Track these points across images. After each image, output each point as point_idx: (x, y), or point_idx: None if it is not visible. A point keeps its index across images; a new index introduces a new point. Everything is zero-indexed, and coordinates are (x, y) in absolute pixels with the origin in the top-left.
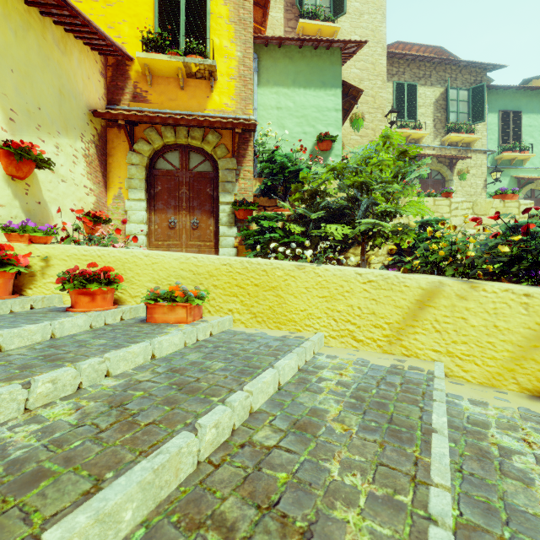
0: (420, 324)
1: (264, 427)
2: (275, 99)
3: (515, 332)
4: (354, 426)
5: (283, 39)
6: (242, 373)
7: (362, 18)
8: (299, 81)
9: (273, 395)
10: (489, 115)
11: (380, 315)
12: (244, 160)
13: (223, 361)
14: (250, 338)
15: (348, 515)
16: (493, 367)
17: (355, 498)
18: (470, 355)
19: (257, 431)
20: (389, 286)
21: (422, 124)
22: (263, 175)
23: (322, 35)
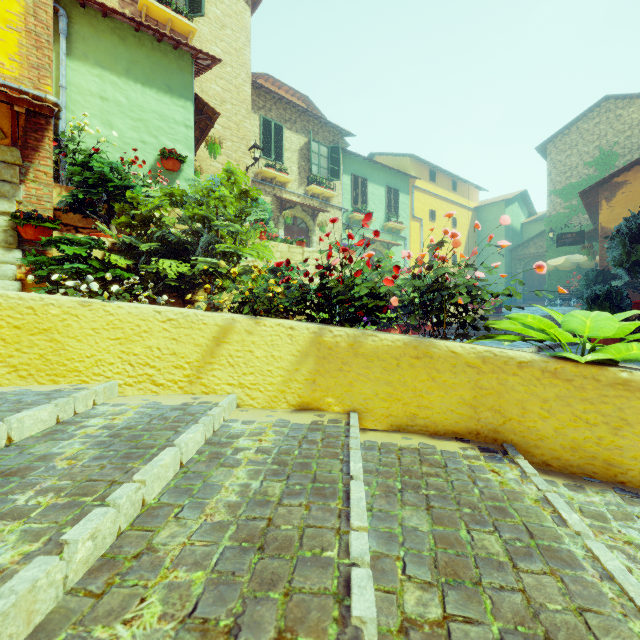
0: (217, 360)
1: None
2: (98, 84)
3: (285, 359)
4: (86, 459)
5: (108, 8)
6: None
7: (224, 31)
8: (135, 73)
9: None
10: (345, 176)
11: (181, 355)
12: (36, 155)
13: None
14: None
15: (7, 527)
16: (271, 391)
17: (30, 512)
18: (256, 384)
19: None
20: (189, 324)
21: (288, 169)
22: (73, 182)
23: (175, 28)
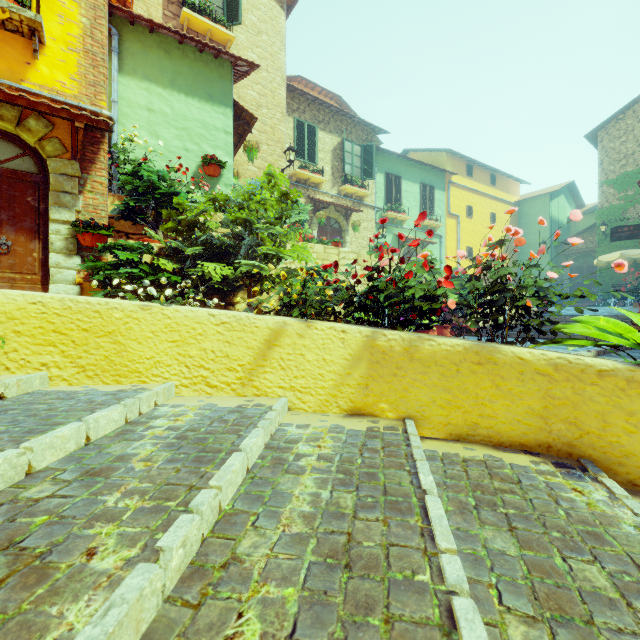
0: (269, 363)
1: (43, 483)
2: (145, 96)
3: (337, 363)
4: (160, 461)
5: (155, 24)
6: (30, 432)
7: (260, 37)
8: (179, 84)
9: (75, 451)
10: (378, 174)
11: (233, 357)
12: (93, 167)
13: (6, 424)
14: (68, 396)
15: (103, 529)
16: (323, 395)
17: (121, 515)
18: (307, 387)
19: (30, 488)
20: (242, 327)
21: (321, 169)
22: (125, 191)
23: (214, 37)
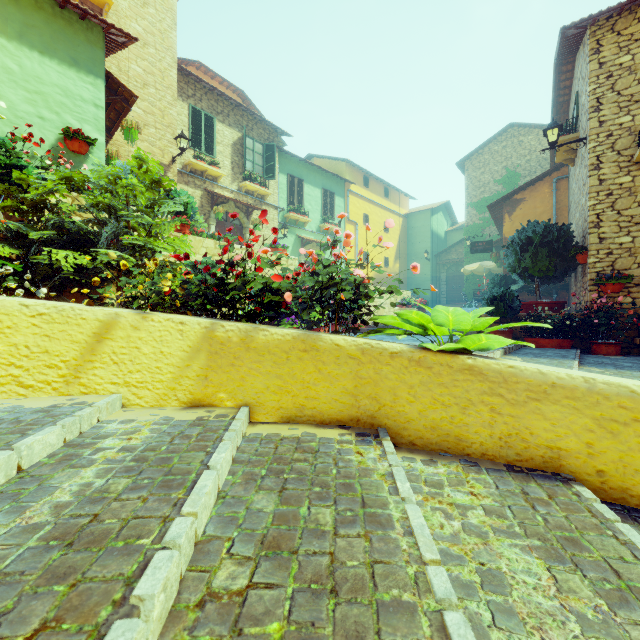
0: (99, 358)
1: None
2: None
3: (176, 355)
4: None
5: None
6: None
7: (147, 9)
8: (30, 38)
9: None
10: (281, 175)
11: (55, 353)
12: None
13: None
14: None
15: None
16: (161, 389)
17: None
18: (144, 382)
19: None
20: (65, 319)
21: (220, 162)
22: None
23: None
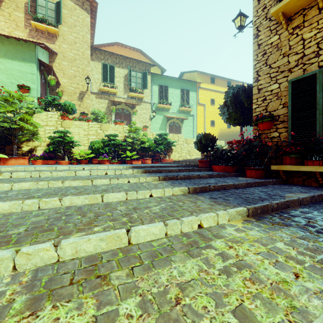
0: None
1: None
2: None
3: None
4: None
5: None
6: None
7: (75, 28)
8: (8, 55)
9: None
10: (154, 86)
11: None
12: None
13: None
14: None
15: None
16: None
17: None
18: None
19: None
20: None
21: (117, 86)
22: None
23: (50, 31)
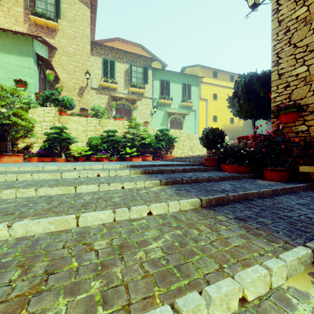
0: None
1: None
2: None
3: None
4: None
5: None
6: None
7: (75, 22)
8: (5, 49)
9: None
10: (155, 81)
11: None
12: None
13: None
14: None
15: None
16: None
17: None
18: None
19: None
20: None
21: (117, 81)
22: None
23: (49, 26)
